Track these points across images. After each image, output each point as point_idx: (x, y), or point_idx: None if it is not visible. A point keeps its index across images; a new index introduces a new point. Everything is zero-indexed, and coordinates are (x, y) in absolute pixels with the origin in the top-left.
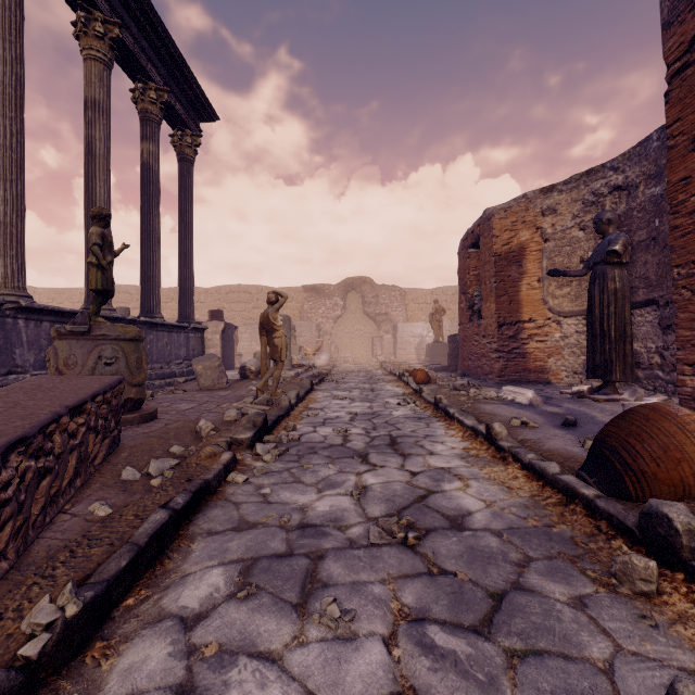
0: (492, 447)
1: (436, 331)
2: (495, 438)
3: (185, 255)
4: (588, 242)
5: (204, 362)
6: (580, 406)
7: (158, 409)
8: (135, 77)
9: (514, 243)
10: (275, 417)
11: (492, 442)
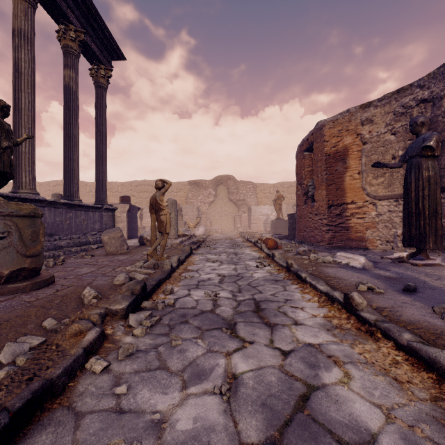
0: (352, 317)
1: (277, 211)
2: (356, 308)
3: (100, 156)
4: (398, 143)
5: (109, 233)
6: (405, 270)
7: (59, 274)
8: (58, 20)
9: (340, 146)
10: (155, 282)
11: (352, 311)
